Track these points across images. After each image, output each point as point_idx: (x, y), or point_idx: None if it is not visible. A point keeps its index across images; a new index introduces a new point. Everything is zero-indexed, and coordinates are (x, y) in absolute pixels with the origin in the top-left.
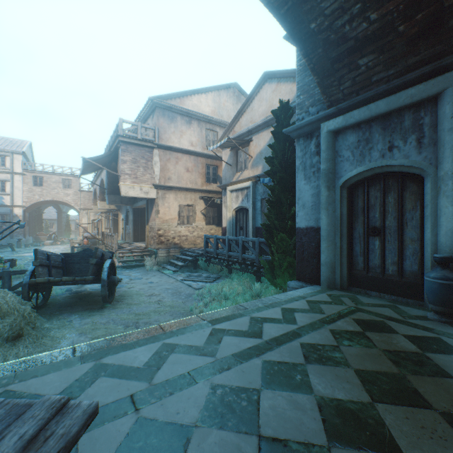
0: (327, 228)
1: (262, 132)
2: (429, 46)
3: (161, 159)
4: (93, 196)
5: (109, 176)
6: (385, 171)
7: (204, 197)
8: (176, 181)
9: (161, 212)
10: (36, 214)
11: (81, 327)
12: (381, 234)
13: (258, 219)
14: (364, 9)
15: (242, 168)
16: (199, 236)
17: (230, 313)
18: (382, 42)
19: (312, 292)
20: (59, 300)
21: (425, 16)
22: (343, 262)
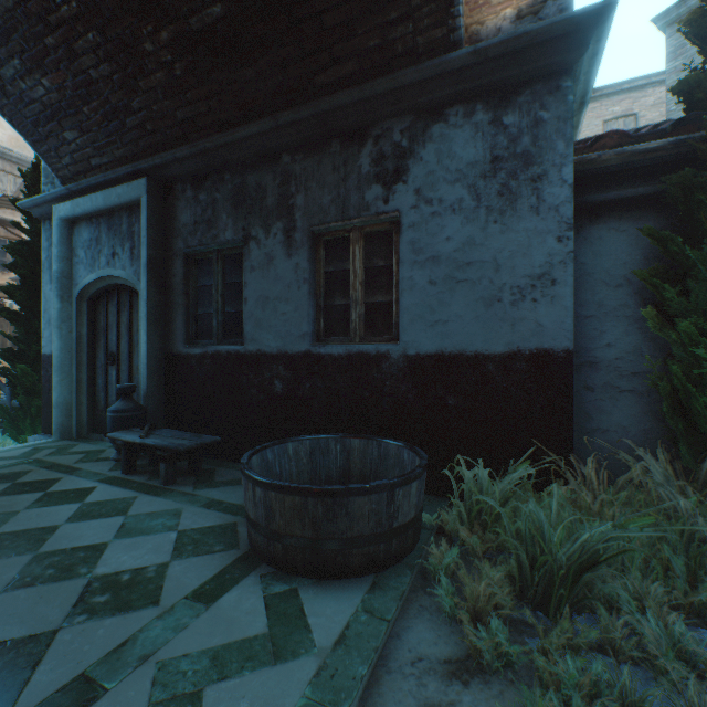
0: (61, 354)
1: None
2: (125, 143)
3: None
4: None
5: None
6: (116, 283)
7: None
8: None
9: None
10: None
11: None
12: (117, 362)
13: None
14: (29, 69)
15: None
16: None
17: None
18: (77, 119)
19: (14, 448)
20: None
21: (102, 107)
22: (84, 402)
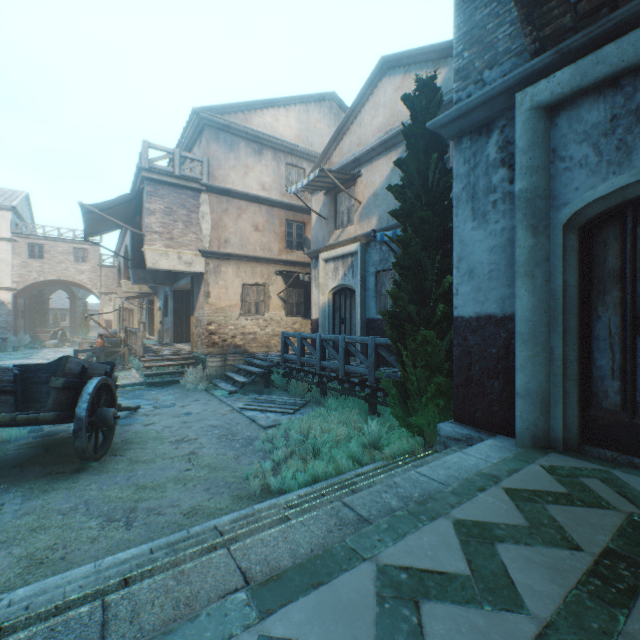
0: (531, 316)
1: (377, 159)
2: None
3: (212, 210)
4: (118, 273)
5: (133, 239)
6: None
7: (283, 271)
8: (238, 246)
9: (213, 295)
10: (36, 301)
11: (11, 523)
12: None
13: (371, 306)
14: None
15: (344, 223)
16: (275, 333)
17: (319, 542)
18: None
19: (506, 460)
20: (6, 452)
21: None
22: (569, 392)
